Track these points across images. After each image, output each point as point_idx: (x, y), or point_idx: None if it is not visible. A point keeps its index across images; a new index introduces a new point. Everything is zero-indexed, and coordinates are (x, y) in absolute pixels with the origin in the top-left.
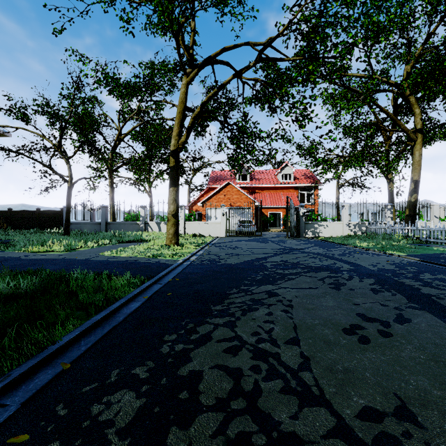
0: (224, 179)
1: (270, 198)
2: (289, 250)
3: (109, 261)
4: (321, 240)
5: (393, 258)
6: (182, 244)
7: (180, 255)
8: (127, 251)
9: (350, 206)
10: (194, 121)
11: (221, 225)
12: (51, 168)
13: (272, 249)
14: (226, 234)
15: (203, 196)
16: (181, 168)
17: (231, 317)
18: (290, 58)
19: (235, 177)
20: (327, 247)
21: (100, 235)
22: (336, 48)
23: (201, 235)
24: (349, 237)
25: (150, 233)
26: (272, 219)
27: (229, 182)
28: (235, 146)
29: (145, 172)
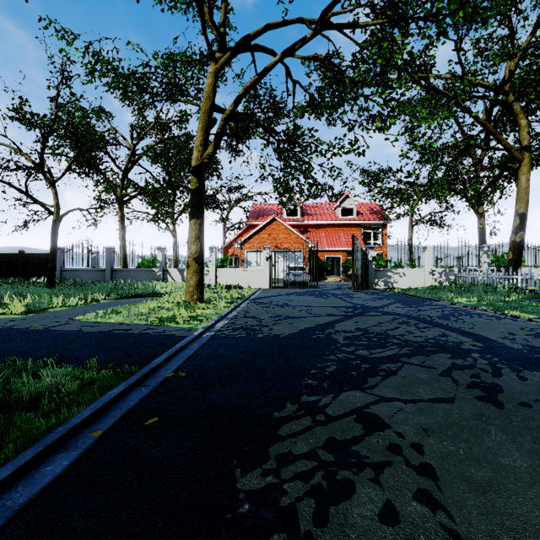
0: (268, 214)
1: (326, 239)
2: (362, 309)
3: (79, 333)
4: (399, 293)
5: (524, 323)
6: (208, 301)
7: (201, 318)
8: (121, 314)
9: (434, 248)
10: (226, 124)
11: (264, 273)
12: (28, 195)
13: (338, 307)
14: (270, 285)
15: (241, 236)
16: (213, 200)
17: (286, 535)
18: (368, 21)
19: (282, 212)
20: (414, 303)
21: (97, 287)
22: (442, 0)
23: (238, 286)
24: (435, 289)
25: (167, 284)
26: (329, 266)
27: (275, 218)
28: (284, 164)
29: (165, 204)
